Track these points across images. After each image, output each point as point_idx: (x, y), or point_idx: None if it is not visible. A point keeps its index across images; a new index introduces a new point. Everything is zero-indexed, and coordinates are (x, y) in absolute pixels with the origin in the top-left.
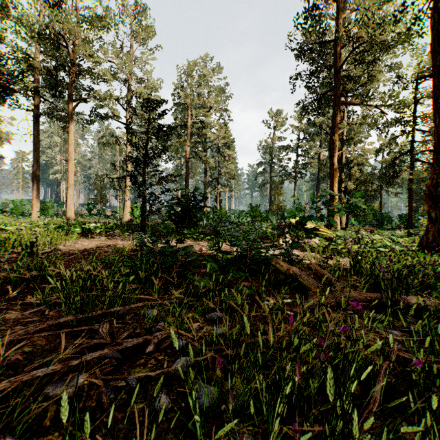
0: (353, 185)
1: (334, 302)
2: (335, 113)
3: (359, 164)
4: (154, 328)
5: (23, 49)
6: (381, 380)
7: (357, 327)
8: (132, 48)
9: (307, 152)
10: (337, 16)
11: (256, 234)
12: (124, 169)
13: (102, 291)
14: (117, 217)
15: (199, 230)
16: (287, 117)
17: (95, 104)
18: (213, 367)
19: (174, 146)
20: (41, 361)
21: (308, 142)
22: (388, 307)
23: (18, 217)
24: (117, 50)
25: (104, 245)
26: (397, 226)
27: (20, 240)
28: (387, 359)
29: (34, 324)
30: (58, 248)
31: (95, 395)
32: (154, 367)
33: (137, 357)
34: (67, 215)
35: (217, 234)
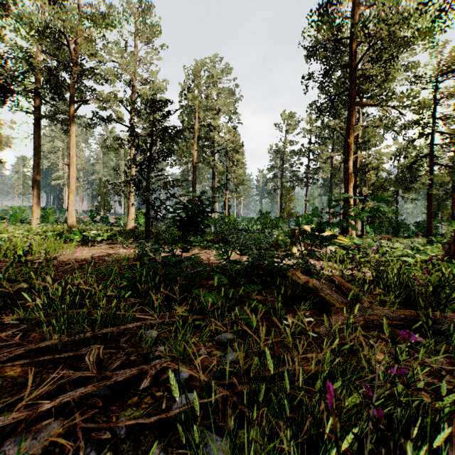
0: (369, 190)
1: (361, 320)
2: (350, 114)
3: (375, 168)
4: (152, 355)
5: (22, 48)
6: (453, 441)
7: (404, 359)
8: (136, 48)
9: (319, 157)
10: (353, 12)
11: (267, 242)
12: (129, 174)
13: (95, 307)
14: (121, 224)
15: (206, 238)
16: (298, 121)
17: (97, 106)
18: (223, 409)
19: (181, 150)
20: (9, 401)
21: (320, 146)
22: (429, 328)
23: (16, 224)
24: (121, 50)
25: (105, 253)
26: (414, 234)
27: (14, 249)
28: (436, 395)
29: (9, 350)
30: (55, 257)
31: (70, 452)
32: (149, 408)
33: (129, 393)
34: (68, 222)
35: (226, 242)
